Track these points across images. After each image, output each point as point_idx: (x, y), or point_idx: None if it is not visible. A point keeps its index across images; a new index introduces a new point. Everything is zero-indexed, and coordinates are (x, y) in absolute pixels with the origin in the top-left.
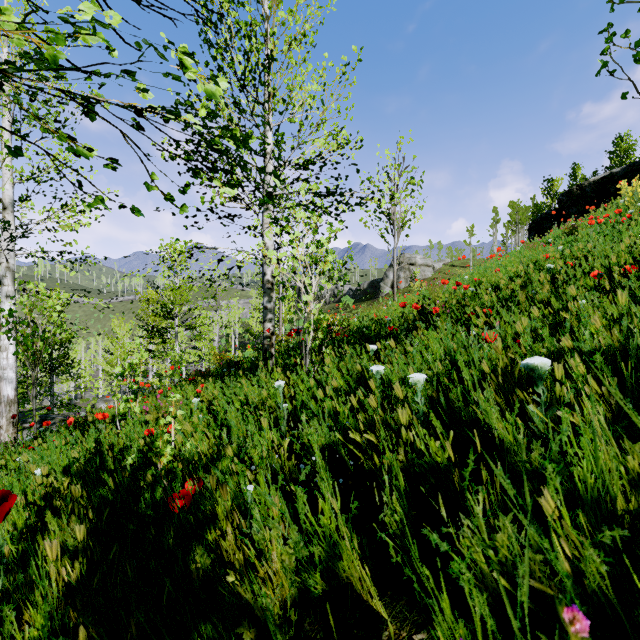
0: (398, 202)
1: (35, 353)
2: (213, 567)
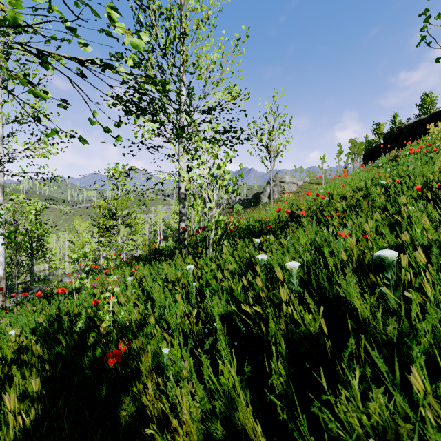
0: (274, 138)
1: (17, 244)
2: (138, 410)
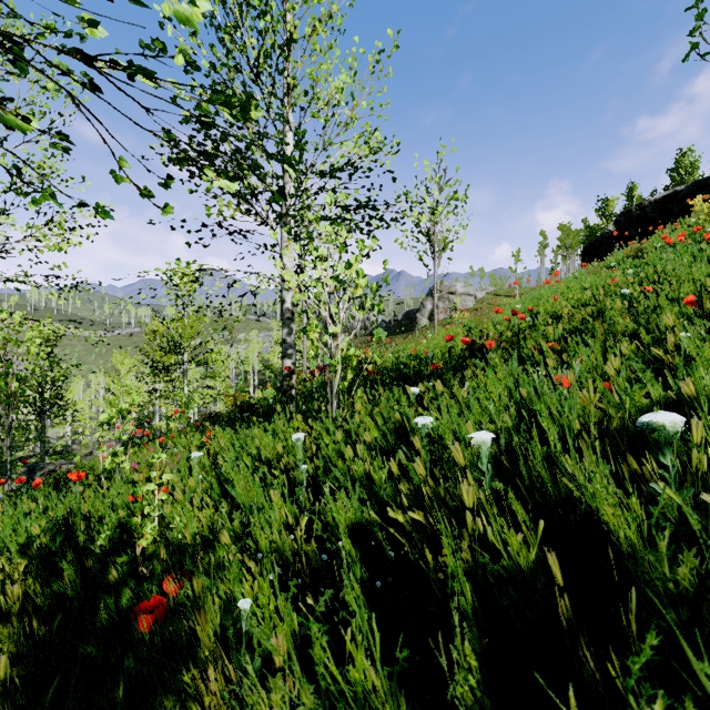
0: (439, 220)
1: (9, 395)
2: None
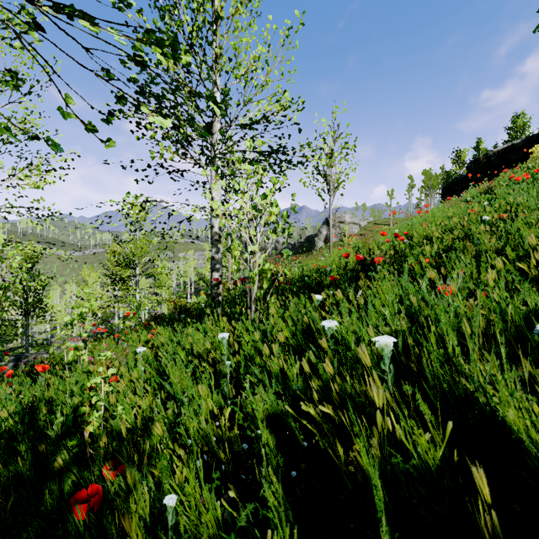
0: (333, 165)
1: None
2: None
